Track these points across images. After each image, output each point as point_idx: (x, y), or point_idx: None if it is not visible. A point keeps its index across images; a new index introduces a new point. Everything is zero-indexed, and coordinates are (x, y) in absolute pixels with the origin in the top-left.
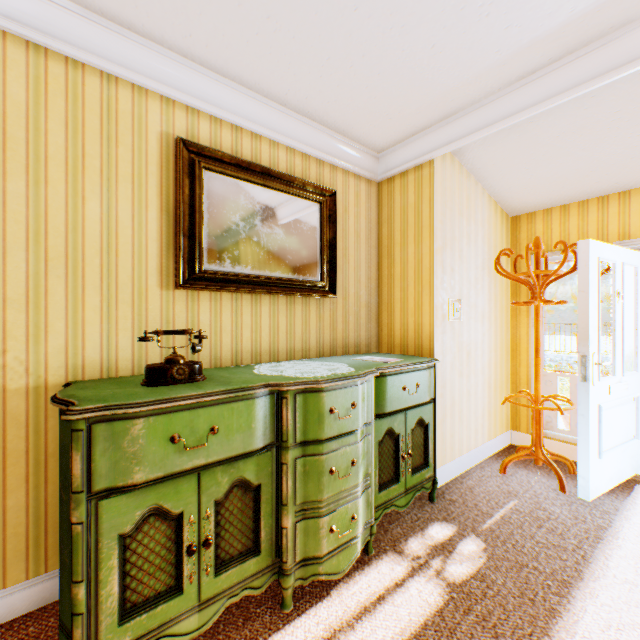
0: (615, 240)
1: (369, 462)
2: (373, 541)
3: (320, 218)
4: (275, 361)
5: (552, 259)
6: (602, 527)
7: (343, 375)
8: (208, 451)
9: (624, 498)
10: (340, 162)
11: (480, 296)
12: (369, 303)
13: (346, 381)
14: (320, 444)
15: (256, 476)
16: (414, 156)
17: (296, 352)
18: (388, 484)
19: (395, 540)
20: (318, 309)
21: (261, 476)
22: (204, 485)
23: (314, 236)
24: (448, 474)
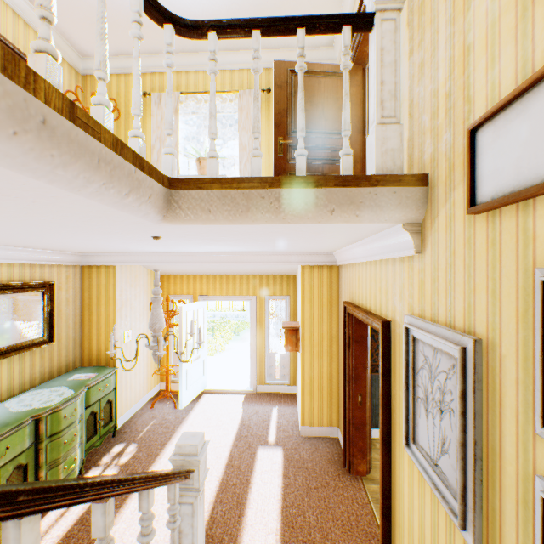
0: (199, 294)
1: (83, 431)
2: (84, 467)
3: (44, 299)
4: (12, 394)
5: (178, 298)
6: (185, 417)
7: (71, 398)
8: (6, 457)
9: (197, 402)
10: (57, 263)
11: (143, 322)
12: (76, 337)
13: (73, 401)
14: (60, 433)
15: (26, 460)
16: (106, 261)
17: (27, 384)
18: (92, 437)
19: (96, 461)
20: (42, 353)
21: (29, 459)
22: (2, 473)
23: (39, 311)
24: (125, 419)
